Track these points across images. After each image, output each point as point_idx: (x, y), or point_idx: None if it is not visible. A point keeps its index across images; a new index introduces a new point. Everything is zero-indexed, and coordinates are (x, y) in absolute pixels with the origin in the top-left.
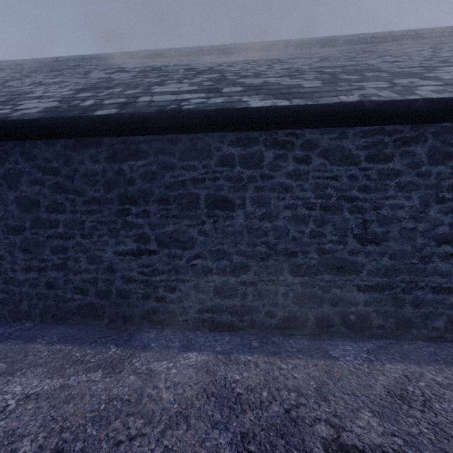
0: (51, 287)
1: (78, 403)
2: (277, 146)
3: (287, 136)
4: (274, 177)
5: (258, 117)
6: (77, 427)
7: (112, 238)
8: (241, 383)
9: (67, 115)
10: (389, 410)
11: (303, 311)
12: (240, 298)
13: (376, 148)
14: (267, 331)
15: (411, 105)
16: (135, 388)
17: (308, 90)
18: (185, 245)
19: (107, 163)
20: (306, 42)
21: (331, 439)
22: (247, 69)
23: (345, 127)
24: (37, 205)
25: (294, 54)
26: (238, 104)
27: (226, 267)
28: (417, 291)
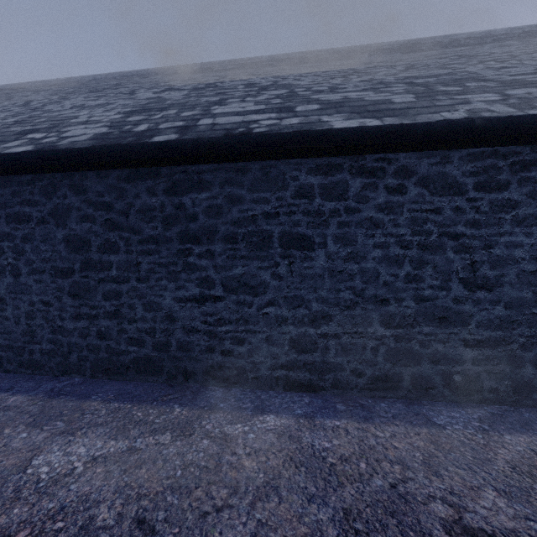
0: (103, 338)
1: (150, 468)
2: (364, 173)
3: (376, 161)
4: (362, 210)
5: (344, 140)
6: (155, 494)
7: (171, 282)
8: (332, 452)
9: (122, 143)
10: (518, 489)
11: (396, 370)
12: (320, 353)
13: (487, 175)
14: (353, 392)
15: (533, 122)
16: (211, 453)
17: (400, 106)
18: (256, 290)
19: (165, 196)
20: (385, 47)
21: (452, 520)
22: (319, 83)
23: (448, 150)
24: (87, 245)
25: (372, 62)
26: (318, 125)
27: (303, 317)
28: None
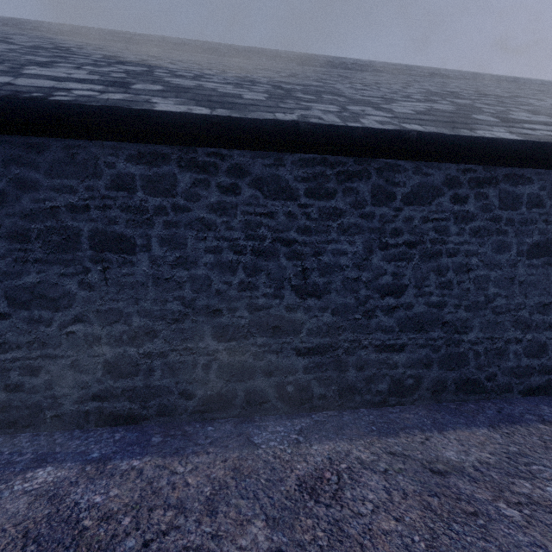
0: None
1: None
2: (195, 168)
3: (209, 156)
4: (192, 209)
5: (164, 124)
6: None
7: None
8: (98, 509)
9: None
10: (290, 512)
11: (230, 387)
12: (143, 376)
13: (317, 182)
14: (182, 418)
15: (351, 133)
16: None
17: (245, 101)
18: (57, 303)
19: None
20: (283, 55)
21: None
22: (190, 69)
23: (282, 152)
24: None
25: (265, 65)
26: (139, 104)
27: (122, 334)
28: (361, 351)
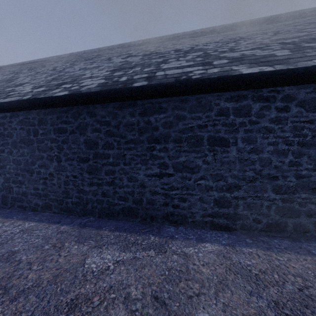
0: (105, 196)
1: (150, 269)
2: (262, 100)
3: (269, 92)
4: (260, 122)
5: (250, 80)
6: (158, 283)
7: (143, 165)
8: (253, 267)
9: (116, 88)
10: None
11: (283, 220)
12: (233, 208)
13: None
14: (254, 232)
15: None
16: (181, 263)
17: (282, 57)
18: (193, 170)
19: (140, 117)
20: (256, 22)
21: None
22: (220, 46)
23: None
24: (96, 145)
25: (249, 31)
26: (232, 72)
27: (222, 186)
28: None
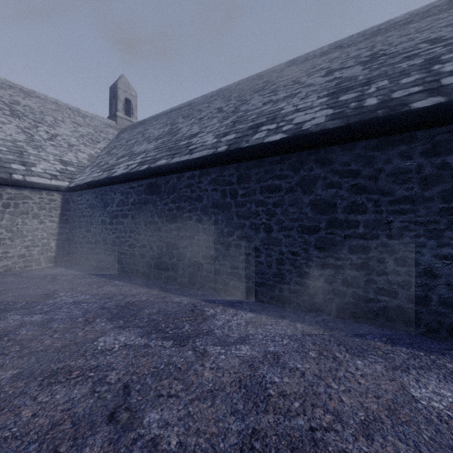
0: (349, 285)
1: None
2: None
3: None
4: None
5: None
6: None
7: (431, 239)
8: None
9: (378, 115)
10: None
11: None
12: None
13: None
14: None
15: None
16: None
17: None
18: None
19: (423, 158)
20: None
21: None
22: None
23: None
24: (332, 207)
25: None
26: None
27: None
28: None
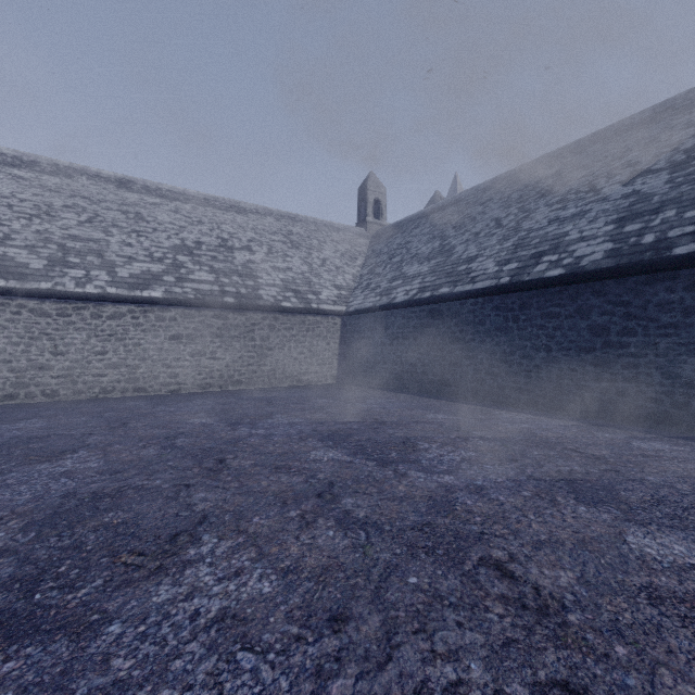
0: (621, 395)
1: None
2: None
3: None
4: None
5: None
6: None
7: (691, 357)
8: None
9: (644, 259)
10: None
11: None
12: None
13: None
14: None
15: None
16: None
17: None
18: None
19: (684, 292)
20: None
21: None
22: None
23: None
24: (607, 331)
25: None
26: None
27: None
28: None
